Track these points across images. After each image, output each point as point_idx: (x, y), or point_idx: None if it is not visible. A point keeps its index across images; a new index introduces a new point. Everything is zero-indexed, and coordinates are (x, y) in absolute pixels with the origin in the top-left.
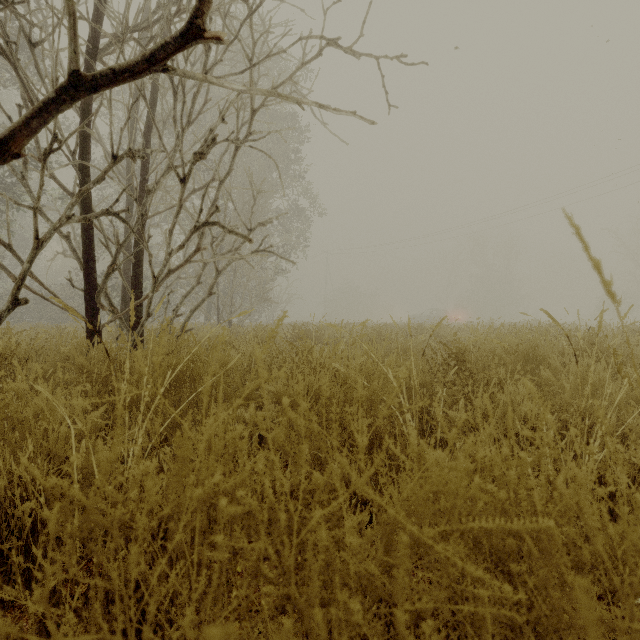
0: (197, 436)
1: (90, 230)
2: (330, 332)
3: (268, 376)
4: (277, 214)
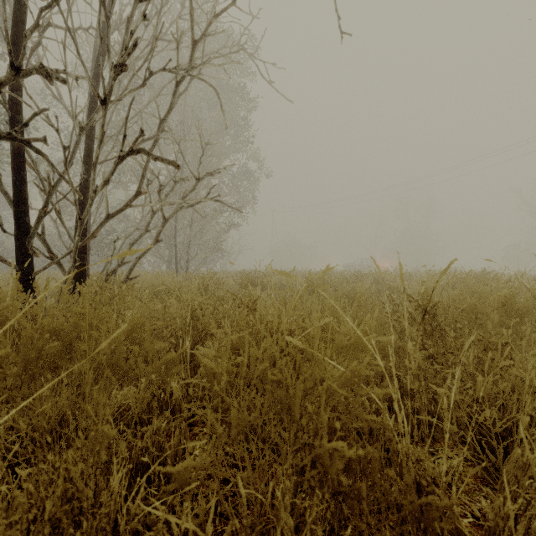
0: (19, 494)
1: (21, 171)
2: (276, 279)
3: (207, 330)
4: (230, 176)
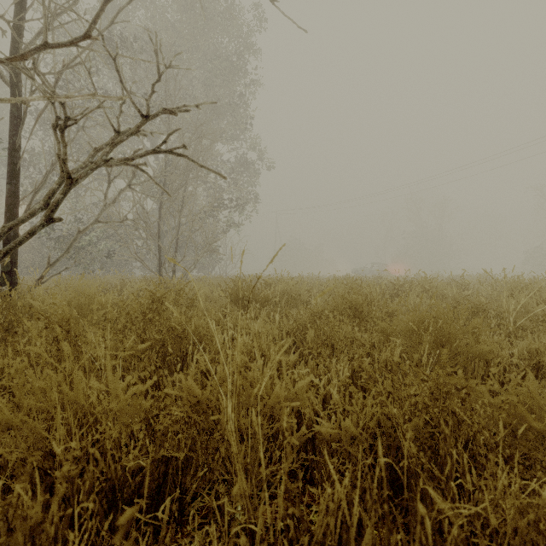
0: None
1: None
2: (282, 289)
3: None
4: (228, 169)
